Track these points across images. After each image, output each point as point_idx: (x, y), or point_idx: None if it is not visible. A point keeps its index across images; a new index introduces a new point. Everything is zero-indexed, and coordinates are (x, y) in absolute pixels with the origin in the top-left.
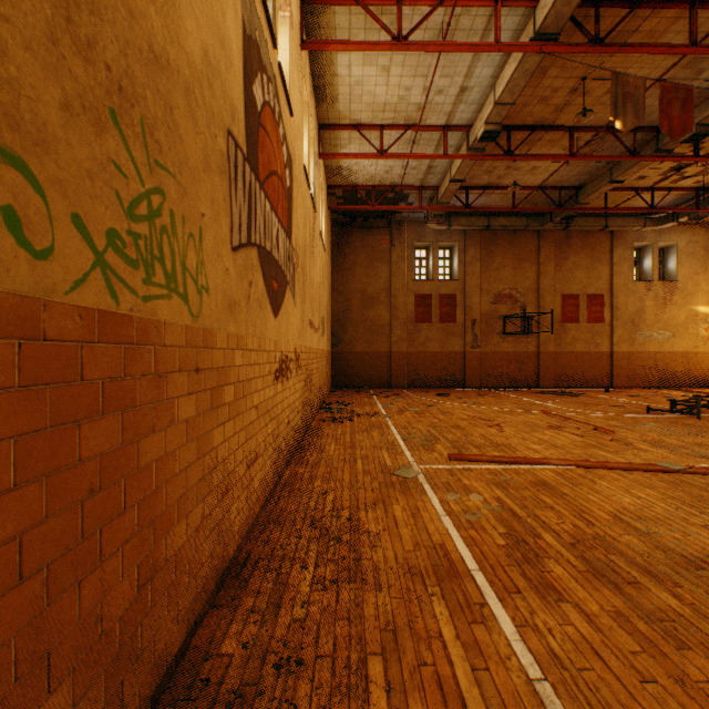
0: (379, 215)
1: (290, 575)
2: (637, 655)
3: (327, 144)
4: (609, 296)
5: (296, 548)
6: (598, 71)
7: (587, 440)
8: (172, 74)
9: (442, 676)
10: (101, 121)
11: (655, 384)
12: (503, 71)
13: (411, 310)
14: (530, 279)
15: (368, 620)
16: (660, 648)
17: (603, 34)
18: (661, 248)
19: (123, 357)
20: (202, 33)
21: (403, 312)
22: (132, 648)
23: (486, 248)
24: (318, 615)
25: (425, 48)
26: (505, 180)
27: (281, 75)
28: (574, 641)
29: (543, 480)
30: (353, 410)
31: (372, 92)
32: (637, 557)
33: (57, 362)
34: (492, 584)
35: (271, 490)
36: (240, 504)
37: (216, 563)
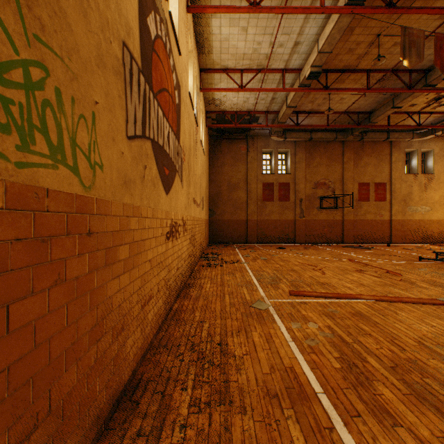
0: (239, 131)
1: (173, 397)
2: None
3: (205, 83)
4: (389, 183)
5: (178, 371)
6: (389, 30)
7: (384, 280)
8: None
9: None
10: None
11: (419, 241)
12: (324, 29)
13: (260, 193)
14: (337, 173)
15: None
16: None
17: (393, 3)
18: (423, 153)
19: None
20: None
21: (255, 194)
22: None
23: (309, 153)
24: (193, 440)
25: (272, 10)
26: (322, 107)
27: (171, 22)
28: None
29: (359, 311)
30: (223, 258)
31: (235, 46)
32: None
33: None
34: (336, 407)
35: (163, 319)
36: (135, 337)
37: (111, 391)
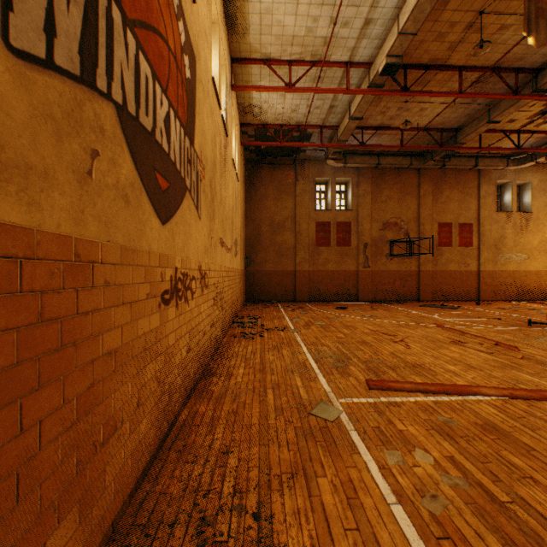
0: (285, 153)
1: None
2: None
3: (239, 80)
4: (477, 224)
5: None
6: (496, 4)
7: (498, 358)
8: None
9: None
10: None
11: (514, 298)
12: None
13: (313, 235)
14: (412, 210)
15: None
16: None
17: None
18: (518, 185)
19: None
20: None
21: (306, 237)
22: None
23: (376, 183)
24: None
25: None
26: (396, 120)
27: None
28: None
29: (489, 421)
30: (264, 324)
31: (282, 22)
32: None
33: None
34: None
35: (154, 452)
36: None
37: None
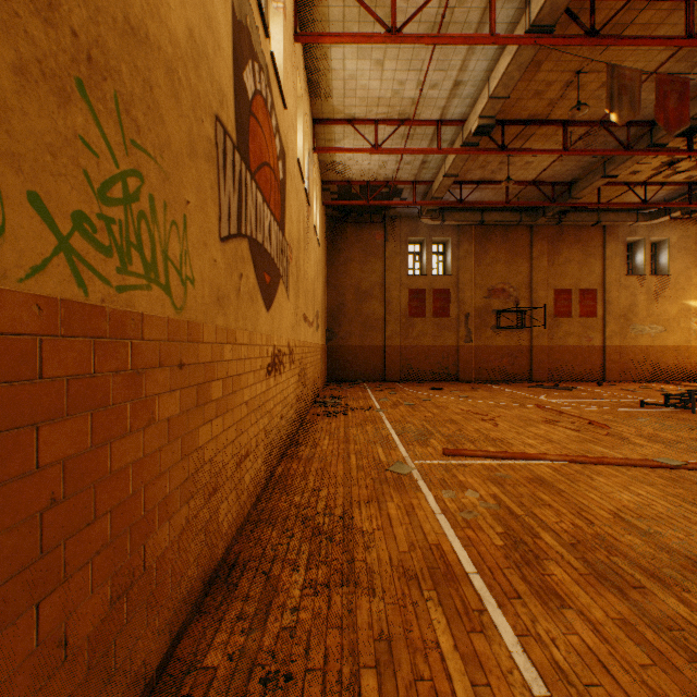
0: (373, 210)
1: (281, 578)
2: (647, 668)
3: (321, 139)
4: (602, 290)
5: (287, 549)
6: (593, 65)
7: (582, 434)
8: (151, 50)
9: (440, 693)
10: (65, 91)
11: (647, 378)
12: (497, 64)
13: (405, 305)
14: (523, 274)
15: (361, 629)
16: (672, 661)
17: (598, 27)
18: (653, 243)
19: (93, 352)
20: (186, 11)
21: (397, 307)
22: (103, 669)
23: (480, 243)
24: (309, 623)
25: (420, 40)
26: (499, 175)
27: (274, 66)
28: (579, 653)
29: (539, 476)
30: (348, 404)
31: (366, 86)
32: (640, 559)
33: (8, 358)
34: (491, 588)
35: (263, 486)
36: (230, 503)
37: (203, 567)
